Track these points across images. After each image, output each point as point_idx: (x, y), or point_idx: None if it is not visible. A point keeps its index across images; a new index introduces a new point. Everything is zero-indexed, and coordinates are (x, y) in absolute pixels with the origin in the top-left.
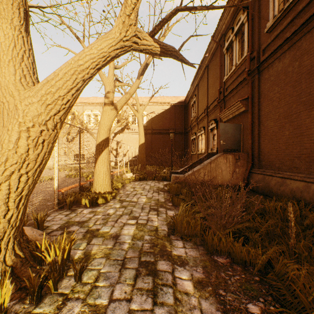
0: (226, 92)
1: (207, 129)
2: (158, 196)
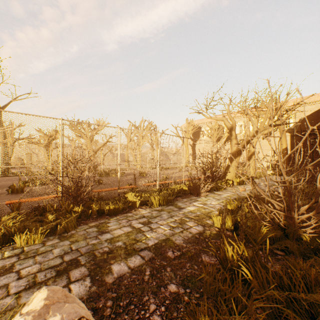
0: None
1: None
2: None
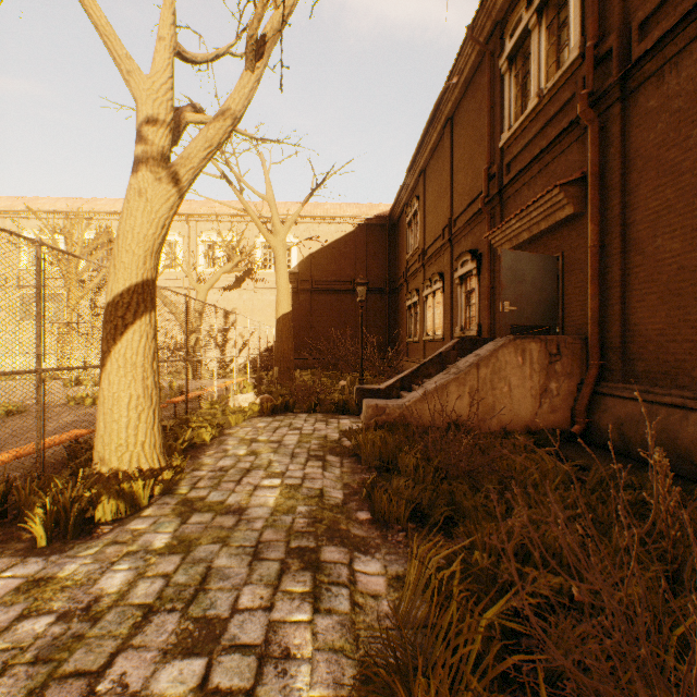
0: (509, 174)
1: (450, 277)
2: (323, 477)
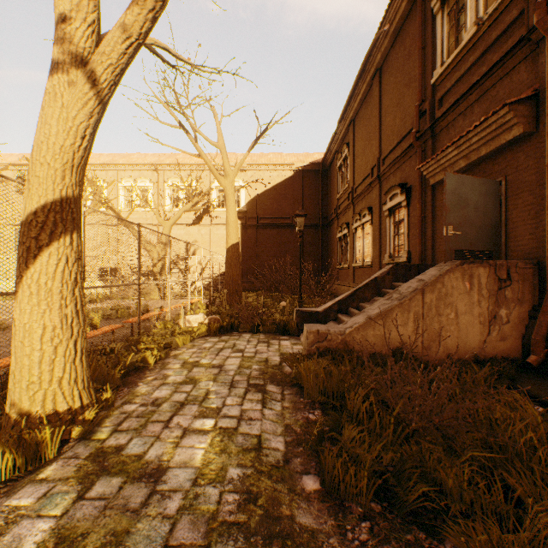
0: (442, 107)
1: (378, 211)
2: (262, 416)
